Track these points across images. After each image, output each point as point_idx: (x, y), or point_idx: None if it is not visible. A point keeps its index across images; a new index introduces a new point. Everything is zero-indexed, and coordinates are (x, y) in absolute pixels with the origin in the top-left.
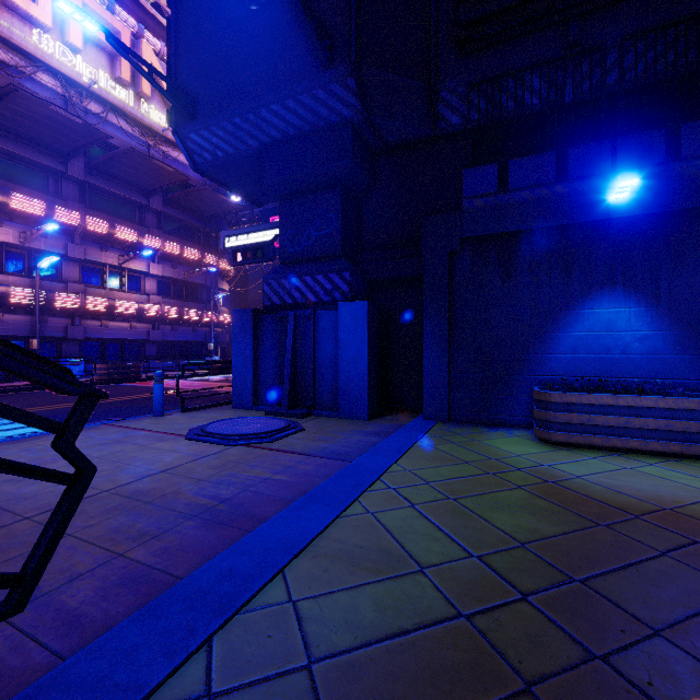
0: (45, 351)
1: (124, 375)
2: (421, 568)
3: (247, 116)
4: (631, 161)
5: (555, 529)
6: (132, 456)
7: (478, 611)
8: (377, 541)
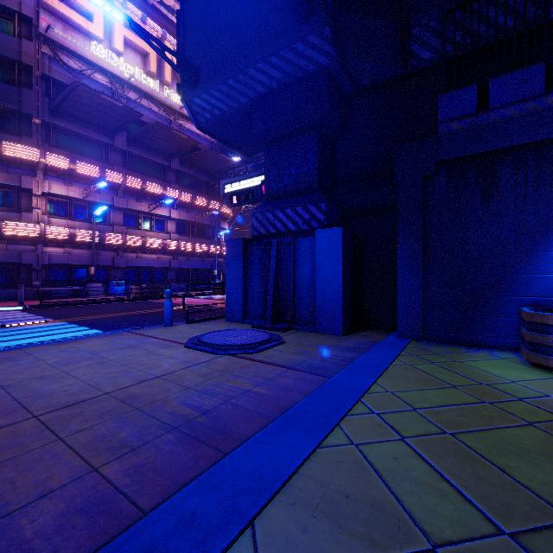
0: (99, 276)
1: (151, 294)
2: (432, 545)
3: (238, 76)
4: None
5: None
6: (138, 360)
7: None
8: (367, 489)
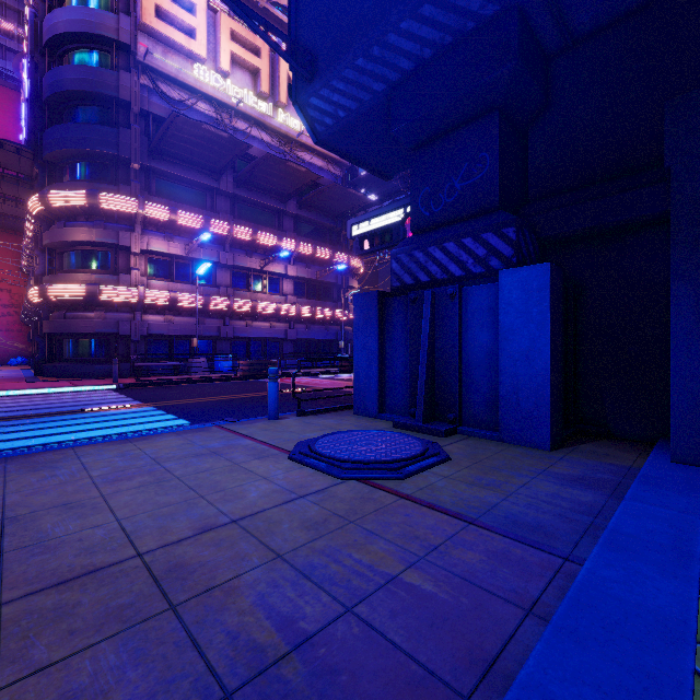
0: (204, 349)
1: (262, 371)
2: None
3: (371, 51)
4: None
5: None
6: (214, 481)
7: None
8: None
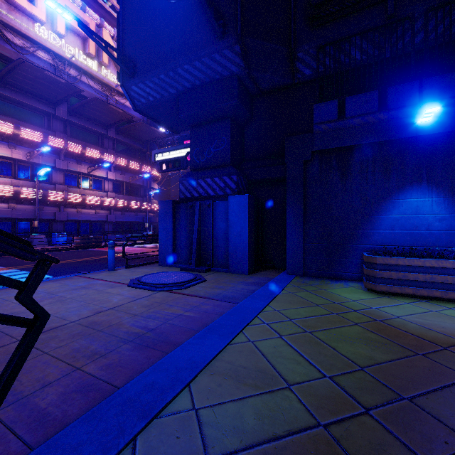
0: (42, 228)
1: (91, 243)
2: (288, 385)
3: (169, 73)
4: (433, 95)
5: (385, 357)
6: (92, 298)
7: (332, 422)
8: (256, 363)
